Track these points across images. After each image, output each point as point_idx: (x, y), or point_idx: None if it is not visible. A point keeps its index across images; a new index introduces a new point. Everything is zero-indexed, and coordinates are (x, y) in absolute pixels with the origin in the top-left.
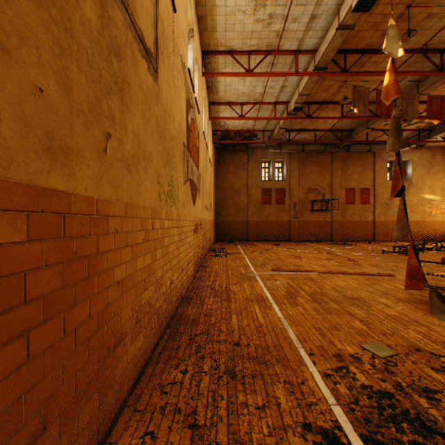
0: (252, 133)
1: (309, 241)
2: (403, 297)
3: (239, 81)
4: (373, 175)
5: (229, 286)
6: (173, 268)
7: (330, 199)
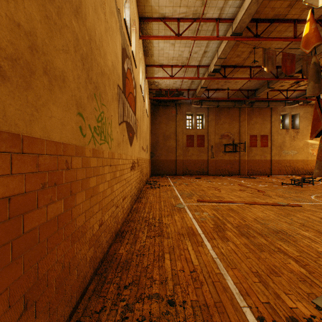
0: (179, 91)
1: (223, 175)
2: (321, 230)
3: (170, 46)
4: (270, 125)
5: (162, 218)
6: (104, 207)
7: (239, 143)
